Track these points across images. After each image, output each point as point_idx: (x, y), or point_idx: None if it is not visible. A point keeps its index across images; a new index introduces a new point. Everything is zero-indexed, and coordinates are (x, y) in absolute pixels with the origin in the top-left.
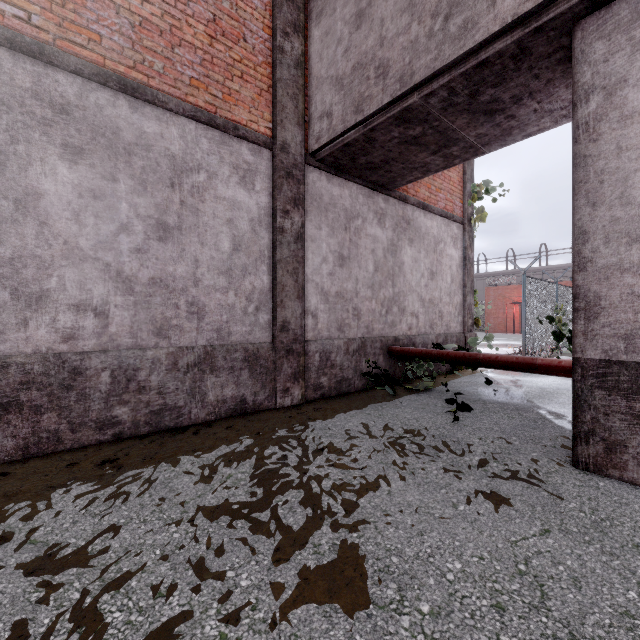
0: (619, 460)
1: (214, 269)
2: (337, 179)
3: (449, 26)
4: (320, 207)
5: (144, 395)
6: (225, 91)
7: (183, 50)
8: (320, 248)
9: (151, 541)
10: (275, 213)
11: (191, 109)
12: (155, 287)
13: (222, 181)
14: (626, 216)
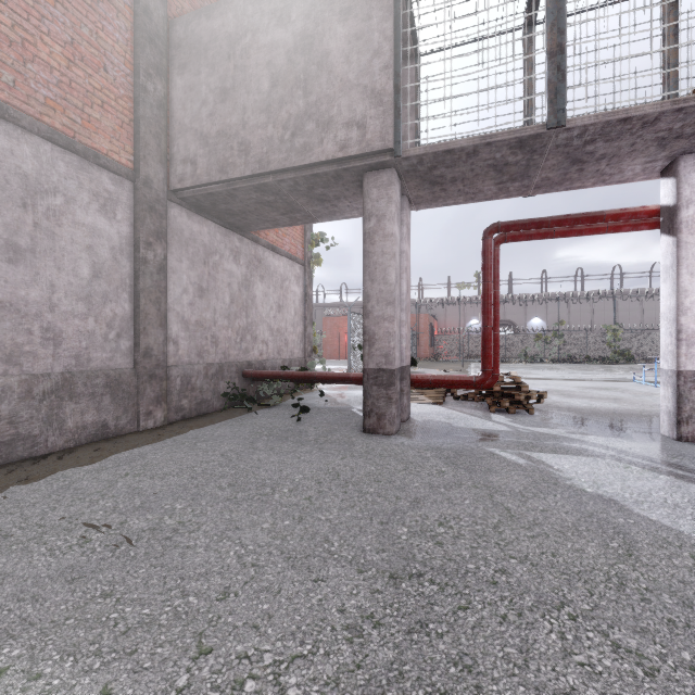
0: (383, 424)
1: (72, 295)
2: (197, 217)
3: (295, 141)
4: (181, 241)
5: None
6: (84, 117)
7: (37, 67)
8: (181, 279)
9: (89, 510)
10: (138, 244)
11: (47, 130)
12: (4, 311)
13: (81, 207)
14: (386, 290)
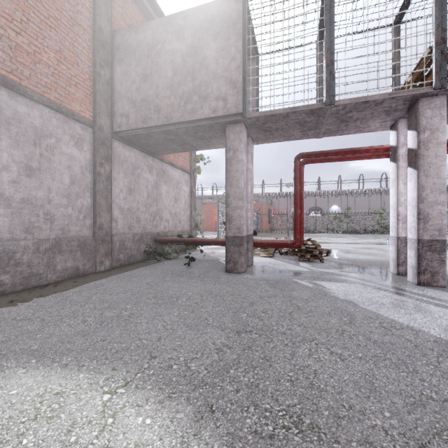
0: (237, 267)
1: (60, 194)
2: (128, 147)
3: (187, 106)
4: (119, 161)
5: (19, 267)
6: (66, 92)
7: (41, 66)
8: (119, 184)
9: (82, 309)
10: (95, 164)
11: (47, 101)
12: (24, 204)
13: (65, 144)
14: (238, 191)
